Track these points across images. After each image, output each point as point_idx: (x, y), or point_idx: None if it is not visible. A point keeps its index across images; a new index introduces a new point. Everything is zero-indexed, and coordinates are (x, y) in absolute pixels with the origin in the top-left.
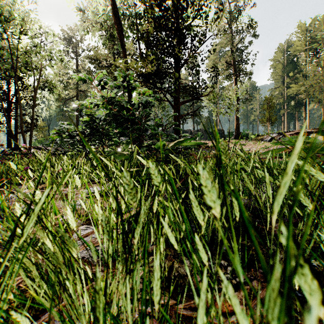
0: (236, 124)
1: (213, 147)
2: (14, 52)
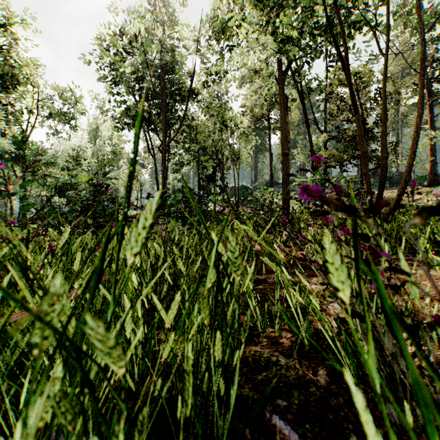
0: (430, 166)
1: (393, 198)
2: (219, 136)
